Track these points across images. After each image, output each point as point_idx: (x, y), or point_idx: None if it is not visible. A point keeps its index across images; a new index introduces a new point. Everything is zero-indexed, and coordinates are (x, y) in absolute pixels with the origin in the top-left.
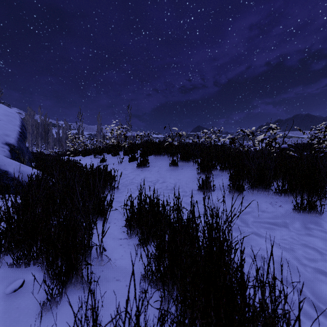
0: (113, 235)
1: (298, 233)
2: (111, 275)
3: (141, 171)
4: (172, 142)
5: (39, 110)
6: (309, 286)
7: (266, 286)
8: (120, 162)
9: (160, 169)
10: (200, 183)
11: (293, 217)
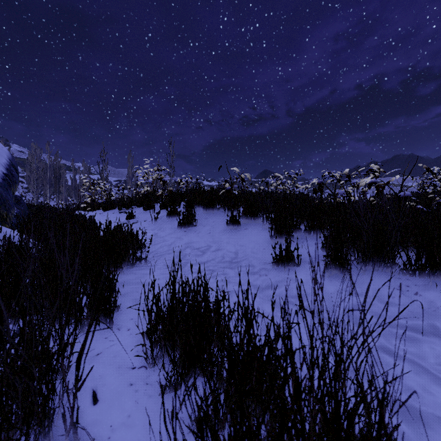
0: (120, 359)
1: None
2: None
3: (184, 232)
4: (231, 189)
5: (47, 147)
6: None
7: None
8: (155, 219)
9: (212, 230)
10: (275, 251)
11: None
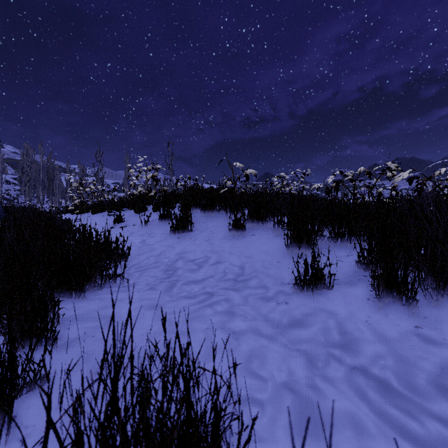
0: None
1: None
2: None
3: (177, 239)
4: (234, 188)
5: (40, 147)
6: None
7: None
8: (145, 223)
9: (211, 236)
10: (294, 266)
11: None
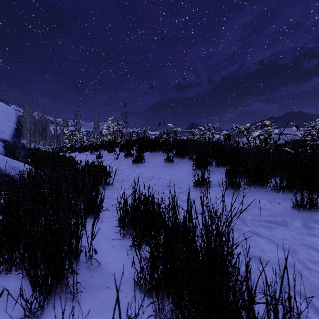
0: (105, 235)
1: (299, 233)
2: (101, 282)
3: (136, 167)
4: (168, 138)
5: (37, 107)
6: (316, 294)
7: (280, 308)
8: (116, 158)
9: (155, 166)
10: (196, 179)
11: (292, 215)
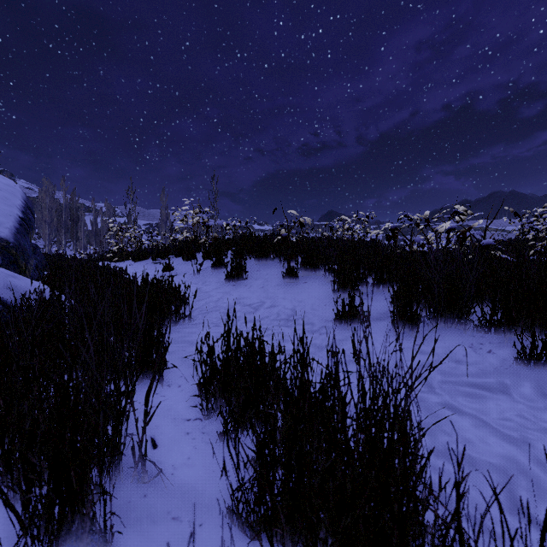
0: (174, 412)
1: (532, 406)
2: (162, 507)
3: (233, 286)
4: (288, 236)
5: (62, 184)
6: None
7: None
8: (197, 271)
9: (266, 284)
10: (338, 307)
11: (516, 373)
